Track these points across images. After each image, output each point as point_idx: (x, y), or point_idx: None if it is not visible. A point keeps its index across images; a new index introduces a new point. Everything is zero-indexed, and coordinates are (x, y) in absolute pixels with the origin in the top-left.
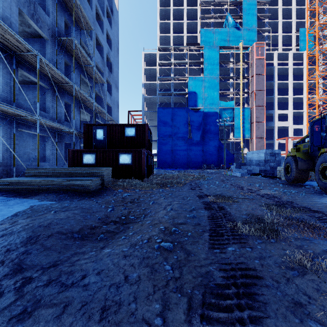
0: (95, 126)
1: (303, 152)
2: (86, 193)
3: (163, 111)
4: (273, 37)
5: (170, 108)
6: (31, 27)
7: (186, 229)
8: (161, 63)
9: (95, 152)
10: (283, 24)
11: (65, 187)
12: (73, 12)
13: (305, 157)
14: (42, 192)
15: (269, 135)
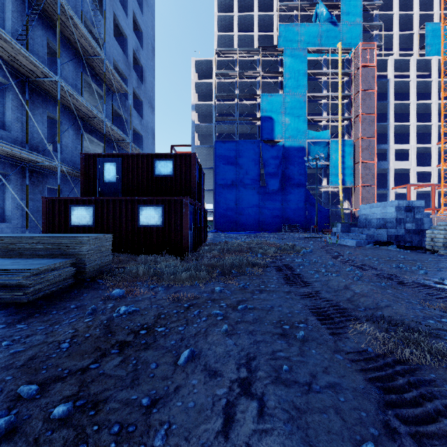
0: (102, 157)
1: None
2: (15, 305)
3: (223, 146)
4: (385, 37)
5: (234, 141)
6: None
7: None
8: (220, 73)
9: (93, 203)
10: (400, 18)
11: None
12: None
13: None
14: None
15: (380, 181)
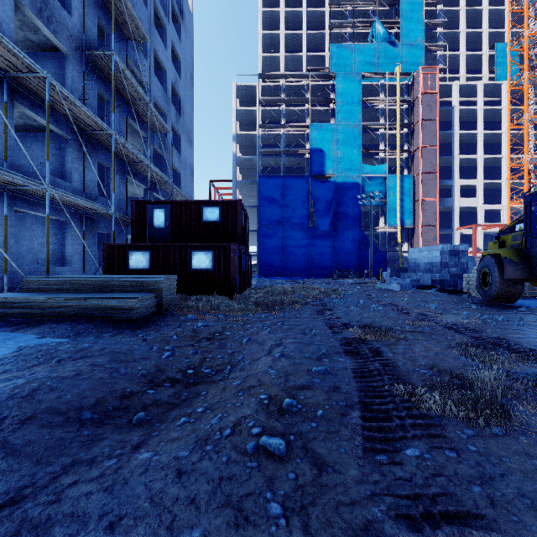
0: (151, 204)
1: (512, 248)
2: (127, 321)
3: (268, 181)
4: (450, 58)
5: (280, 176)
6: (39, 33)
7: (312, 400)
8: (265, 100)
9: (149, 249)
10: (467, 37)
11: (89, 310)
12: (113, 7)
13: (517, 256)
14: (48, 321)
15: (444, 221)
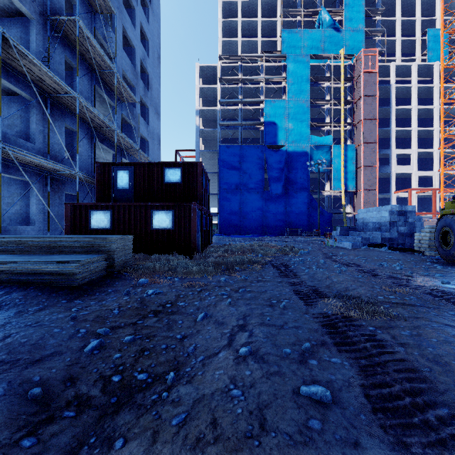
0: (115, 166)
1: None
2: (68, 288)
3: (227, 151)
4: (387, 43)
5: (238, 146)
6: None
7: None
8: (224, 79)
9: (110, 208)
10: (402, 24)
11: (24, 276)
12: None
13: None
14: None
15: (382, 185)
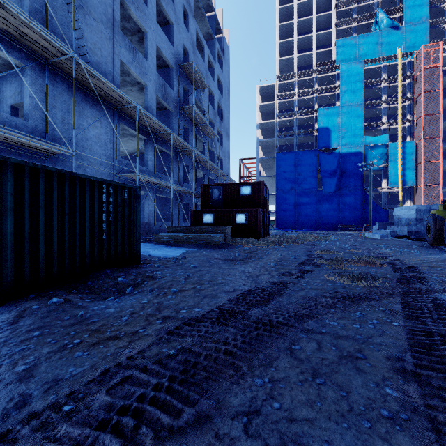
0: (212, 186)
1: (445, 210)
2: (215, 246)
3: (284, 157)
4: None
5: (293, 152)
6: (160, 104)
7: (287, 261)
8: (281, 95)
9: (213, 212)
10: None
11: (200, 241)
12: (193, 81)
13: None
14: (184, 244)
15: None
